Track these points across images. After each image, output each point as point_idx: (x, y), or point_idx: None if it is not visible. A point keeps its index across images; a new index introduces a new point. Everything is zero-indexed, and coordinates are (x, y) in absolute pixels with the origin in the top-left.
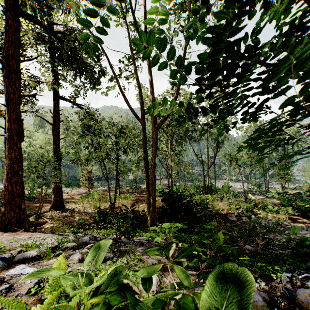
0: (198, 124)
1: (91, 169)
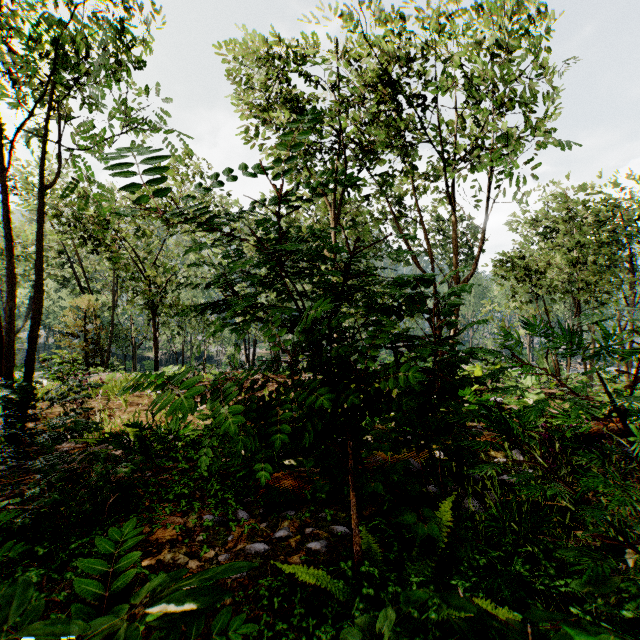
0: (419, 174)
1: (92, 305)
